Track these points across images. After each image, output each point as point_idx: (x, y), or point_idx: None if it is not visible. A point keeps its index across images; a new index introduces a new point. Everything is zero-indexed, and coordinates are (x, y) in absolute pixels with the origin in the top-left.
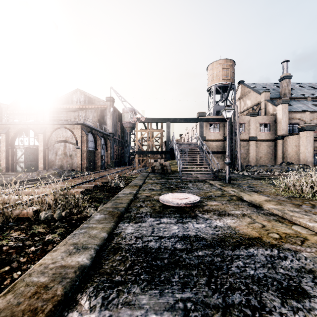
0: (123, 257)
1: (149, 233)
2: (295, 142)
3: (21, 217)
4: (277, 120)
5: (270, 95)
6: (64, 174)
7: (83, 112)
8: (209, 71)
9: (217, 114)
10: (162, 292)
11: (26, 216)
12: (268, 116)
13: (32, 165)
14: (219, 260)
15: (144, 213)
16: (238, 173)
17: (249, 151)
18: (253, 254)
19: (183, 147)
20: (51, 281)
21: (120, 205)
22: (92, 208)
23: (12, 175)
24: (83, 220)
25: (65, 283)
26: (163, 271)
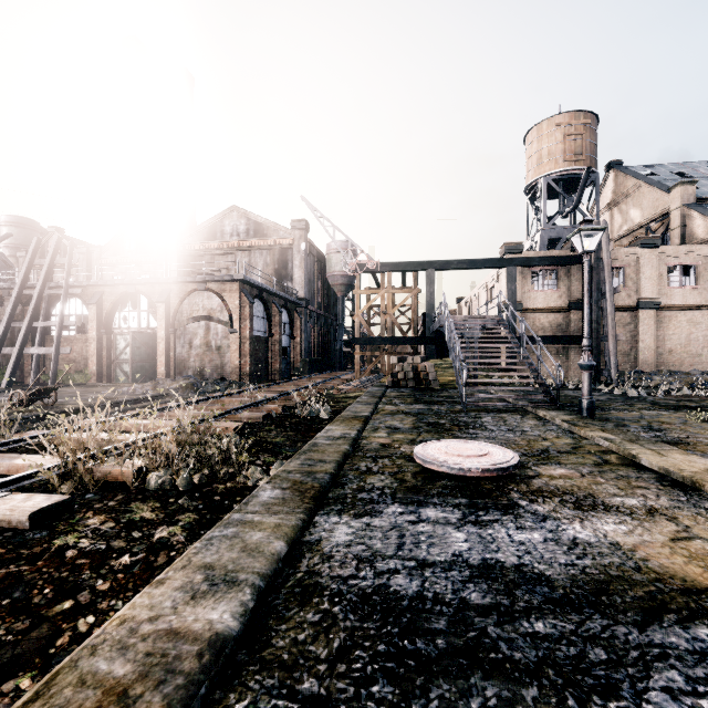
0: (325, 616)
1: (391, 547)
2: None
3: (111, 481)
4: None
5: (697, 193)
6: (206, 388)
7: (244, 256)
8: (531, 145)
9: (550, 248)
10: None
11: (121, 480)
12: (691, 245)
13: (144, 367)
14: (602, 659)
15: (378, 489)
16: (610, 390)
17: (639, 336)
18: None
19: (466, 327)
20: (138, 678)
21: (319, 466)
22: (259, 467)
23: (107, 387)
24: (239, 495)
25: (172, 688)
26: (434, 676)
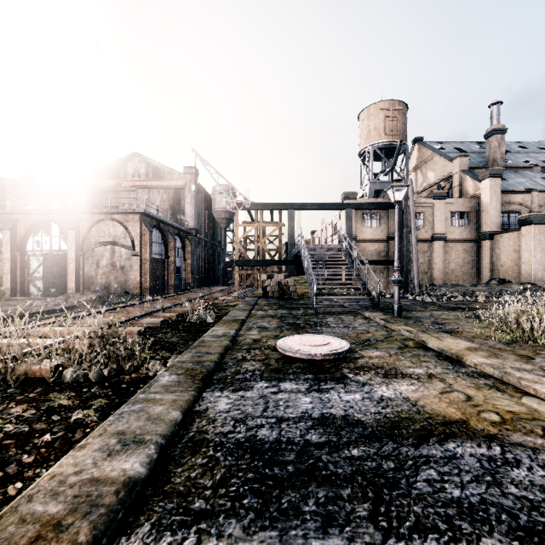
0: (210, 459)
1: (258, 410)
2: (514, 244)
3: (31, 377)
4: (482, 205)
5: (469, 163)
6: (111, 300)
7: (144, 193)
8: (363, 121)
9: (376, 196)
10: (284, 536)
11: (39, 376)
12: (465, 198)
13: (56, 284)
14: (391, 467)
15: (250, 372)
16: (414, 298)
17: (433, 260)
18: (455, 454)
19: (317, 253)
20: (69, 513)
21: (206, 357)
22: (158, 361)
23: (21, 301)
24: (142, 383)
25: (96, 516)
26: (285, 489)
